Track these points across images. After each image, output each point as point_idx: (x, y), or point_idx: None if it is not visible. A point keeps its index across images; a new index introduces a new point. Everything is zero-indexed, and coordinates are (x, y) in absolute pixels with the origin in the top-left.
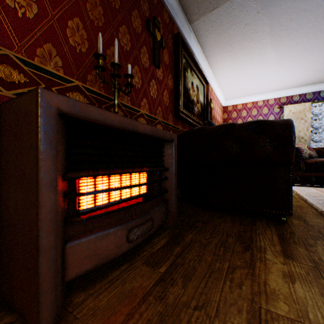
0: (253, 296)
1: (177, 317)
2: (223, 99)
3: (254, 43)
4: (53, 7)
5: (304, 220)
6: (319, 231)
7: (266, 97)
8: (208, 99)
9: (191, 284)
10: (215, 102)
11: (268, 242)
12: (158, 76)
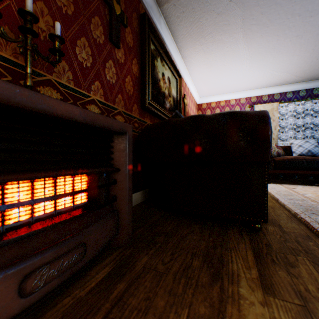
0: None
1: None
2: (197, 97)
3: (227, 36)
4: None
5: (279, 225)
6: (297, 241)
7: (238, 96)
8: (181, 94)
9: None
10: (189, 98)
11: (242, 263)
12: (118, 57)
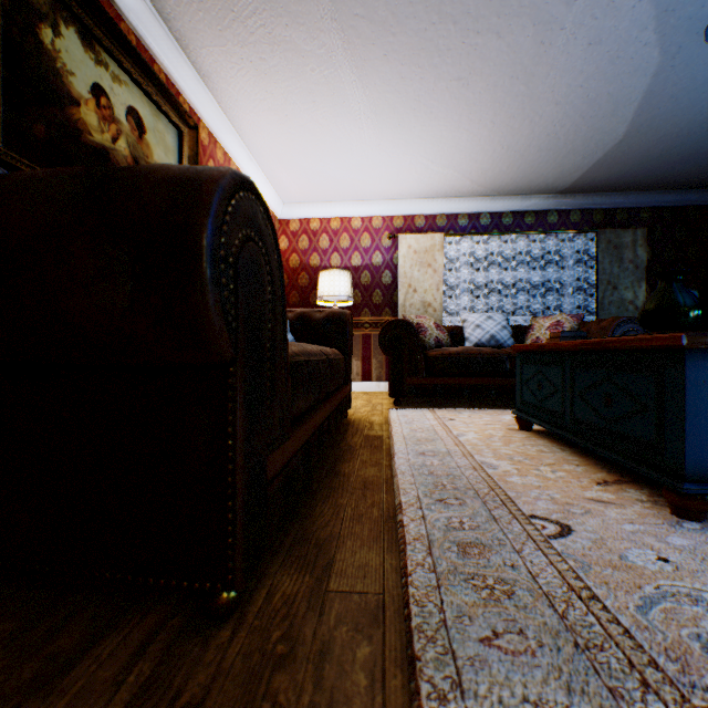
0: None
1: None
2: (277, 201)
3: (304, 36)
4: None
5: (327, 567)
6: (324, 651)
7: (367, 212)
8: None
9: None
10: None
11: None
12: None
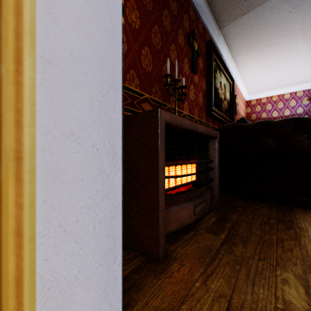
0: (303, 257)
1: (247, 263)
2: (246, 94)
3: (283, 39)
4: (134, 42)
5: None
6: None
7: (293, 90)
8: (233, 96)
9: (249, 246)
10: (239, 97)
11: (308, 224)
12: (195, 81)
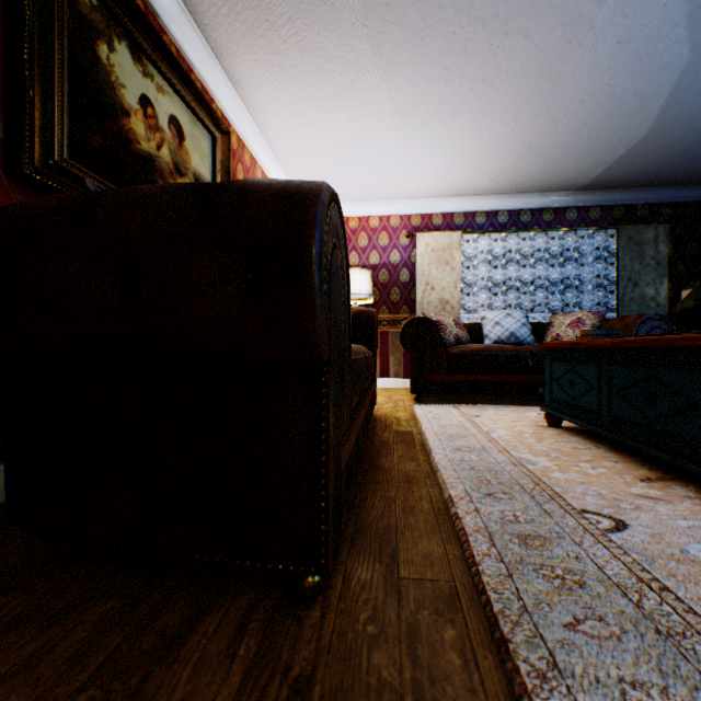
0: None
1: None
2: None
3: (334, 42)
4: None
5: (393, 555)
6: (413, 632)
7: (385, 211)
8: (230, 179)
9: None
10: None
11: None
12: None
